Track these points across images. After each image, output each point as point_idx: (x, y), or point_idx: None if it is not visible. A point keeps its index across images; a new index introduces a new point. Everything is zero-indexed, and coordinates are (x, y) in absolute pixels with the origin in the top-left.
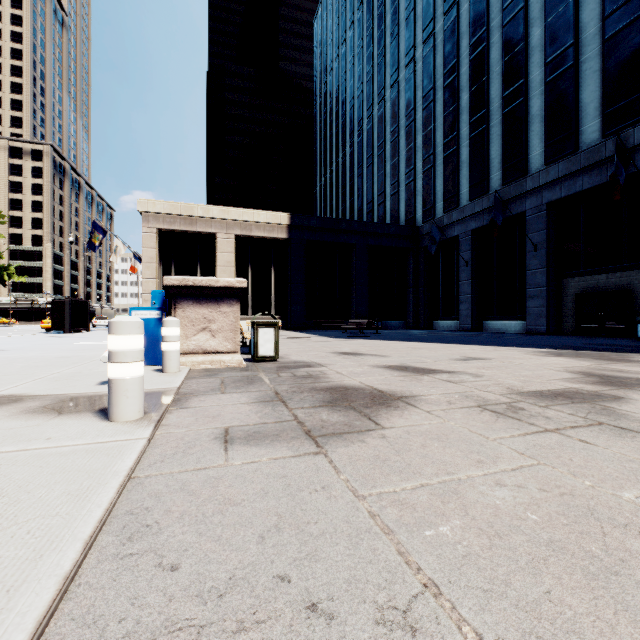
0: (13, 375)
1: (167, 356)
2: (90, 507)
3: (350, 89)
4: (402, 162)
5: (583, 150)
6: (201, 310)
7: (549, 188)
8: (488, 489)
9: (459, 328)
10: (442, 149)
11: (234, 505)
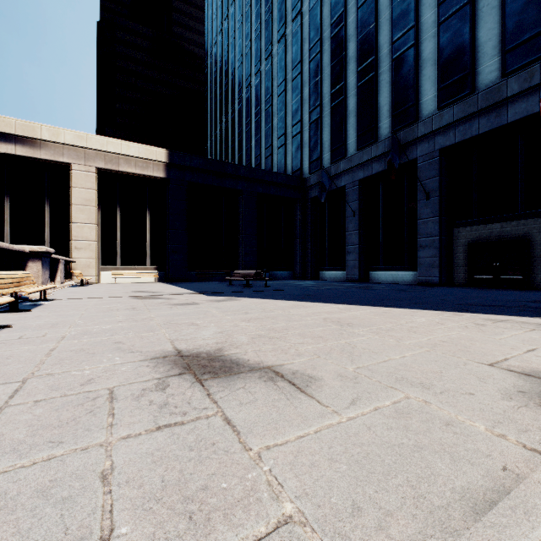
0: None
1: None
2: None
3: (239, 47)
4: (289, 115)
5: (481, 91)
6: None
7: (442, 133)
8: None
9: (346, 279)
10: (329, 100)
11: None
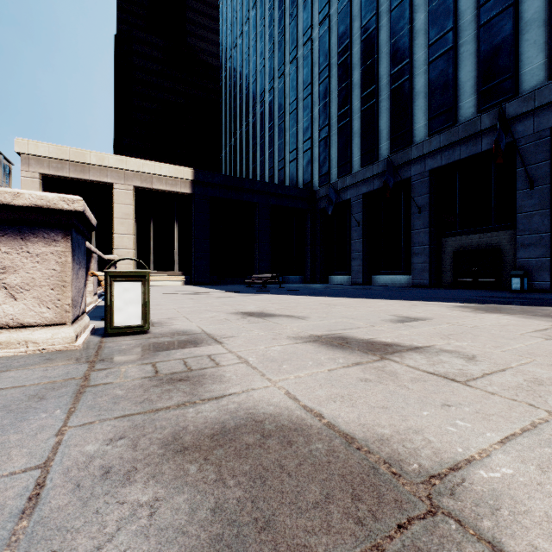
0: None
1: None
2: None
3: (253, 64)
4: (300, 132)
5: (461, 123)
6: None
7: (431, 157)
8: None
9: (352, 282)
10: (336, 120)
11: None
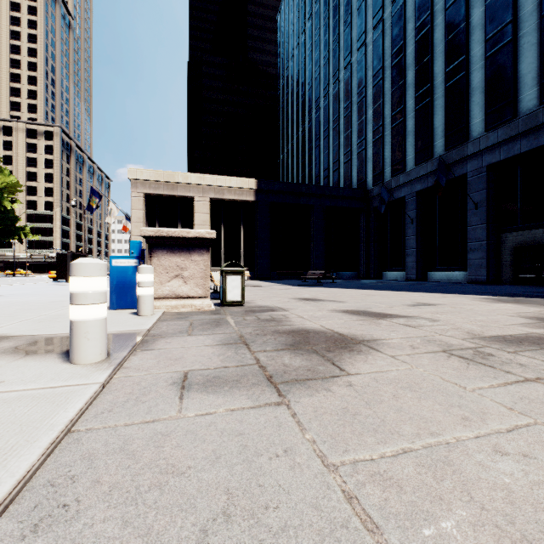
0: (5, 317)
1: (142, 300)
2: (1, 477)
3: (309, 72)
4: (354, 133)
5: (521, 116)
6: (174, 259)
7: (489, 152)
8: (487, 459)
9: (405, 278)
10: (390, 121)
11: (177, 475)
